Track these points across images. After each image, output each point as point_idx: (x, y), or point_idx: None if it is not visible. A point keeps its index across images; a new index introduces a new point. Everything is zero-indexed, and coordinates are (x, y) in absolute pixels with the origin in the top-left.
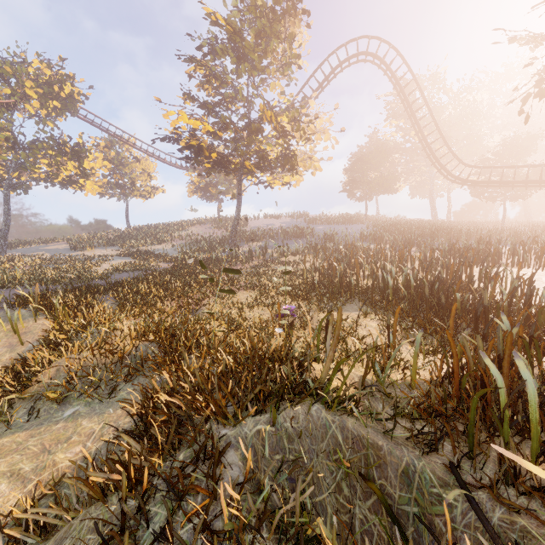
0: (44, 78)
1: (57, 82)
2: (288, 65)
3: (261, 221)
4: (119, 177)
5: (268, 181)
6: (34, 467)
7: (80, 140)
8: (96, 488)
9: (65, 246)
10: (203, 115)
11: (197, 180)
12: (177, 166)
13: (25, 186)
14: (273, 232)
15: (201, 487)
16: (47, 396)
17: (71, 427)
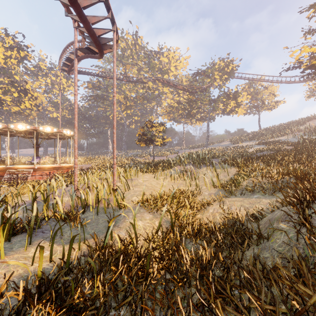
0: (221, 67)
1: (226, 66)
2: None
3: None
4: (255, 102)
5: None
6: (249, 206)
7: (235, 89)
8: (284, 203)
9: (228, 143)
10: None
11: (314, 86)
12: (295, 82)
13: (213, 118)
14: None
15: None
16: (247, 189)
17: (258, 200)
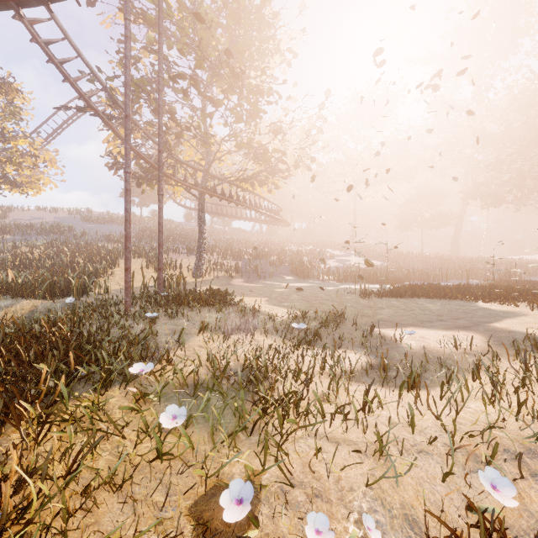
0: None
1: None
2: (12, 114)
3: (31, 214)
4: None
5: (4, 189)
6: None
7: None
8: None
9: None
10: None
11: None
12: None
13: None
14: (23, 228)
15: None
16: None
17: None
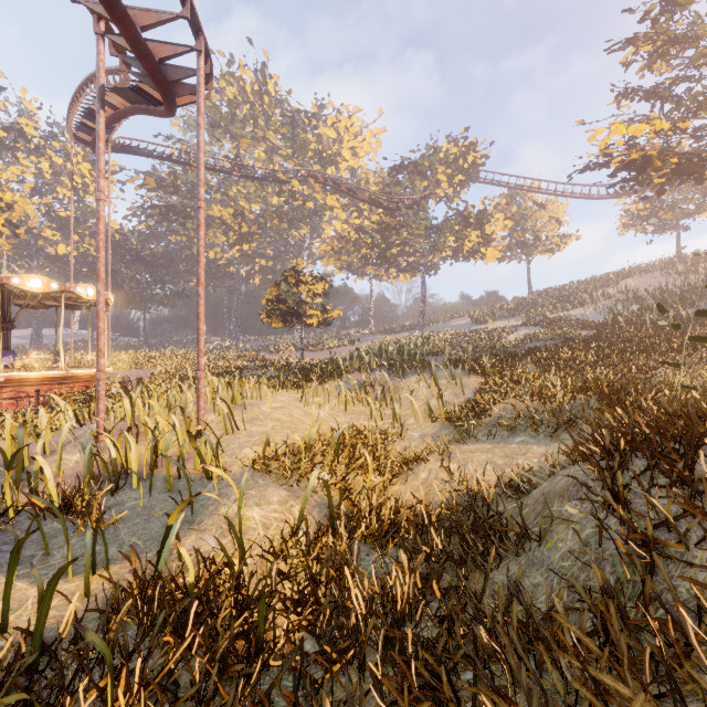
0: (451, 158)
1: (461, 155)
2: None
3: None
4: (520, 235)
5: None
6: (504, 462)
7: (481, 206)
8: (574, 456)
9: (466, 321)
10: (651, 110)
11: (635, 208)
12: (599, 197)
13: (435, 267)
14: None
15: (677, 456)
16: (501, 423)
17: (523, 448)
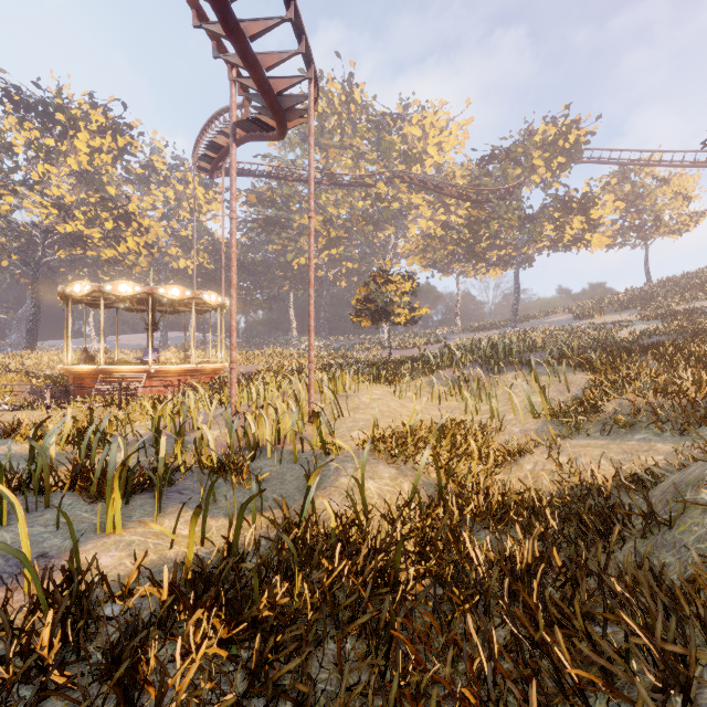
0: (549, 139)
1: (561, 135)
2: None
3: None
4: (635, 216)
5: None
6: (622, 458)
7: (585, 188)
8: None
9: (567, 317)
10: None
11: None
12: None
13: (529, 260)
14: None
15: None
16: (616, 419)
17: (644, 445)
